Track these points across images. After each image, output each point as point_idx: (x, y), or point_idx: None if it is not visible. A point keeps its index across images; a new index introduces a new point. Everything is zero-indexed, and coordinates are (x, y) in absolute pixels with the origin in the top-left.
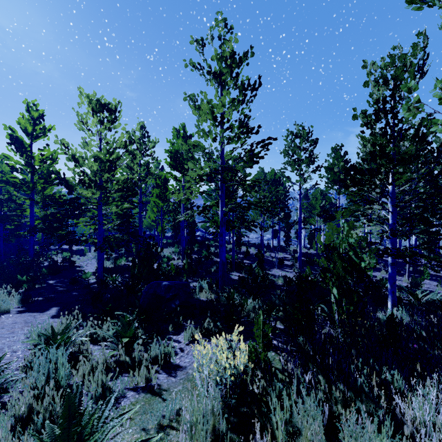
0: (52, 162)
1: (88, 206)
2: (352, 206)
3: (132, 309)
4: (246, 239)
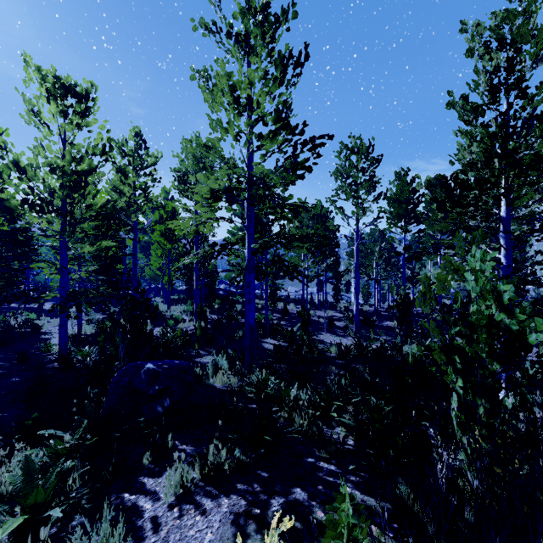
0: (1, 182)
1: (46, 244)
2: (446, 241)
3: (80, 419)
4: (283, 293)
